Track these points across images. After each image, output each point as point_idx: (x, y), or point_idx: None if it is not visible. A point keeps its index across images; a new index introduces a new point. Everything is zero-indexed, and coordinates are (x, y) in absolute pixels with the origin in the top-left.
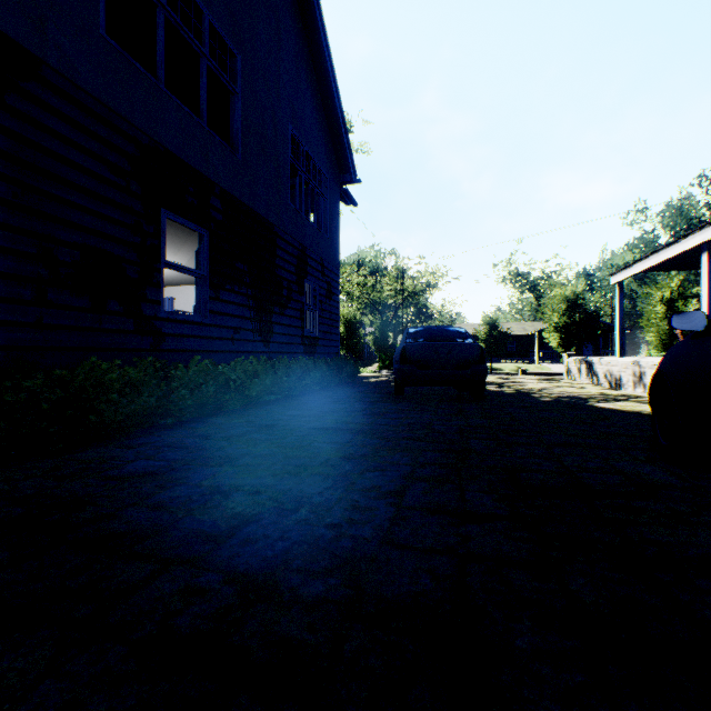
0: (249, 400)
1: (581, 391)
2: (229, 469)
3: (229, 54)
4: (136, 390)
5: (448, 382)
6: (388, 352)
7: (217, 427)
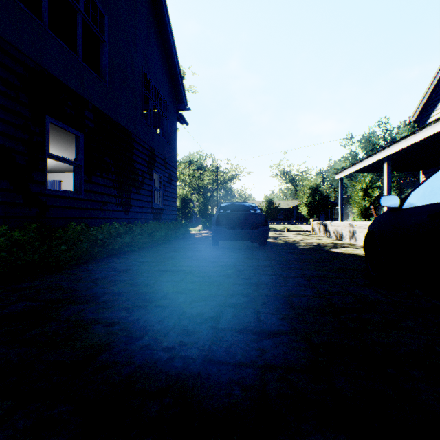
0: (113, 251)
1: (321, 241)
2: (92, 305)
3: (99, 14)
4: (22, 247)
5: (245, 237)
6: (208, 218)
7: (87, 272)
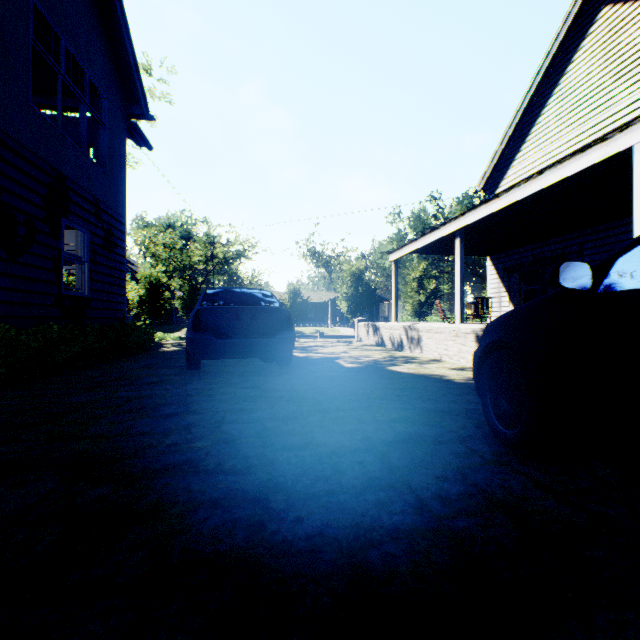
0: None
1: (375, 354)
2: None
3: None
4: None
5: (252, 353)
6: None
7: None
